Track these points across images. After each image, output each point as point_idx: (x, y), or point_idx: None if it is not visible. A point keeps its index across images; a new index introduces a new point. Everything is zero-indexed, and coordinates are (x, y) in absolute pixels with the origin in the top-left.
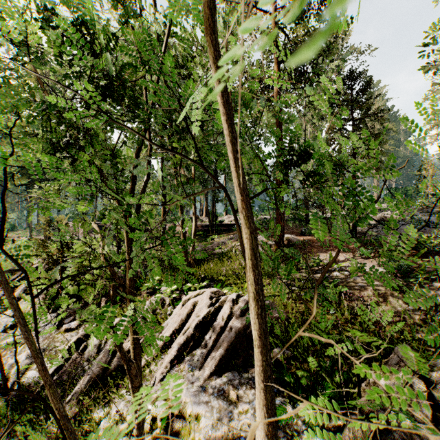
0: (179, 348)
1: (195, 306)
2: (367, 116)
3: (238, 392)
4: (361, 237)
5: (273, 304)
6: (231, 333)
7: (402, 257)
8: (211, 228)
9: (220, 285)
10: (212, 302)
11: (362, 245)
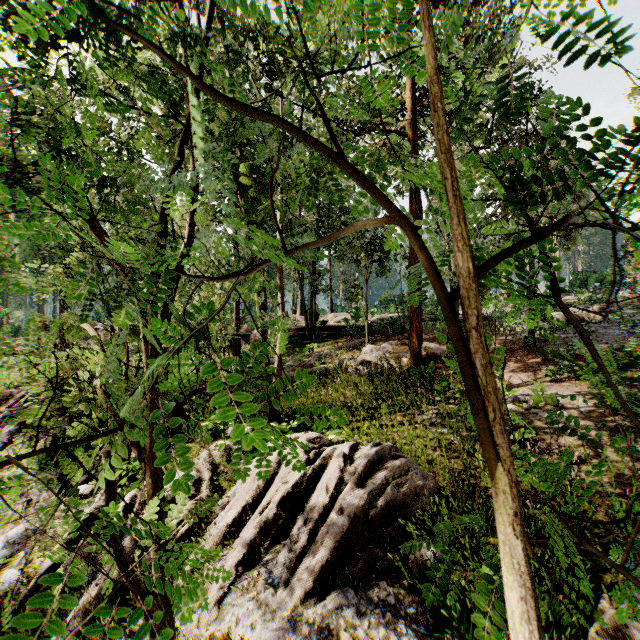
0: (253, 540)
1: (281, 463)
2: (552, 158)
3: (355, 633)
4: (545, 347)
5: (412, 463)
6: (341, 517)
7: (616, 380)
8: (309, 332)
9: (322, 426)
10: (310, 458)
11: (547, 359)
